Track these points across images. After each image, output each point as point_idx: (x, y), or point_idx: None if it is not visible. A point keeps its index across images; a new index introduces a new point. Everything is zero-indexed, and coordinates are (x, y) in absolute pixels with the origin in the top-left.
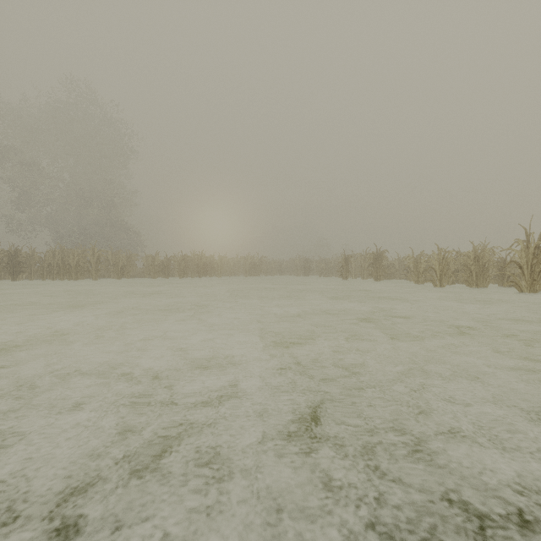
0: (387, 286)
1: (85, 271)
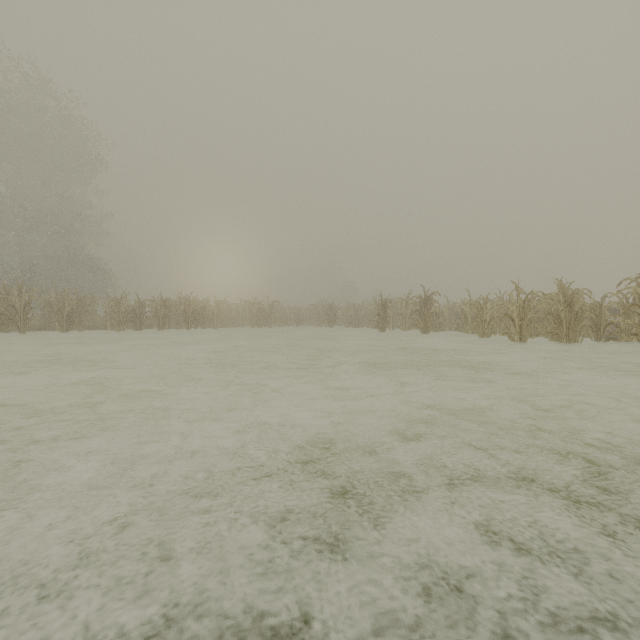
0: (435, 339)
1: (6, 321)
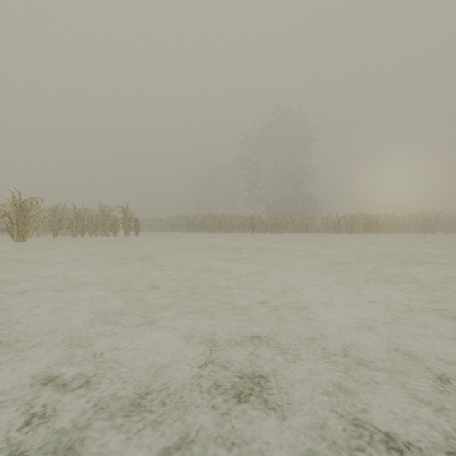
0: None
1: (285, 228)
